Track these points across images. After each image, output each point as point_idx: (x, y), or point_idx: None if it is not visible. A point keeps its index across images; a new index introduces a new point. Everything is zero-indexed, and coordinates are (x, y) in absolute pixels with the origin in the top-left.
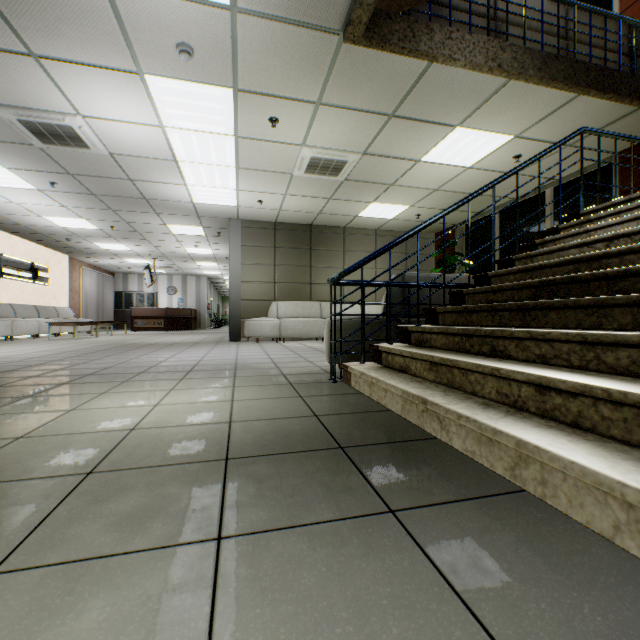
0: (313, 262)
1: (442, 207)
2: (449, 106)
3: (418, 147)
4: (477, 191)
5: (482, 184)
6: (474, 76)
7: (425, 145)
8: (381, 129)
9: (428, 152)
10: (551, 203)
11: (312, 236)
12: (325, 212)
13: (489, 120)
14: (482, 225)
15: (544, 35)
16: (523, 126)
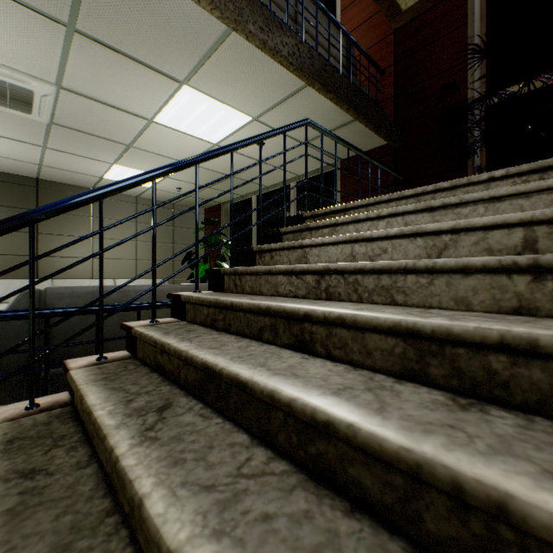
0: (42, 228)
1: (202, 183)
2: (161, 44)
3: (142, 100)
4: (168, 165)
5: (235, 166)
6: (180, 1)
7: (151, 99)
8: (67, 49)
9: (160, 111)
10: (295, 196)
11: (40, 194)
12: (50, 165)
13: (221, 87)
14: (244, 207)
15: (274, 5)
16: (260, 108)
